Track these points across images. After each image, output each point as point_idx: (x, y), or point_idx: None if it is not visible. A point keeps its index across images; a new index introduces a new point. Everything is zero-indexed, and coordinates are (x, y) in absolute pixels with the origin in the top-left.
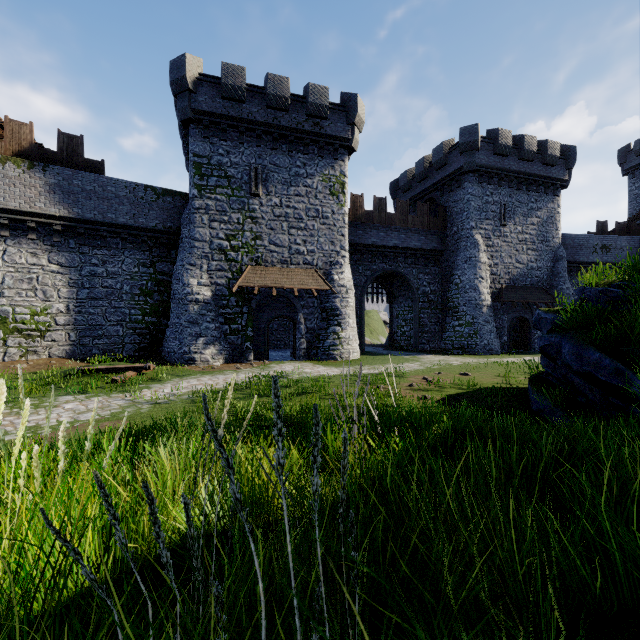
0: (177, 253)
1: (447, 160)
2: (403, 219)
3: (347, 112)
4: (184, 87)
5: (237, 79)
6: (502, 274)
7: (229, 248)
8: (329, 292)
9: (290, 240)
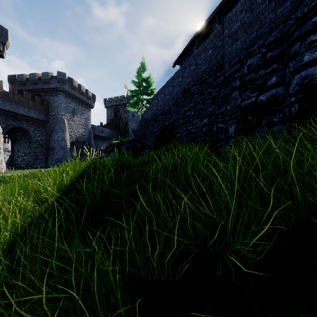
0: None
1: (50, 81)
2: (27, 101)
3: (0, 35)
4: None
5: None
6: (73, 136)
7: None
8: None
9: None
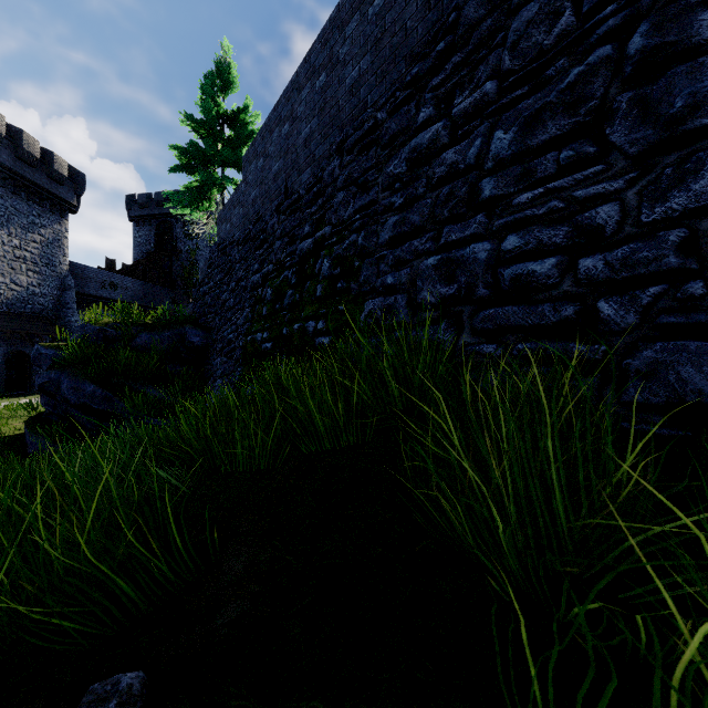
0: None
1: None
2: None
3: None
4: None
5: None
6: None
7: None
8: None
9: None
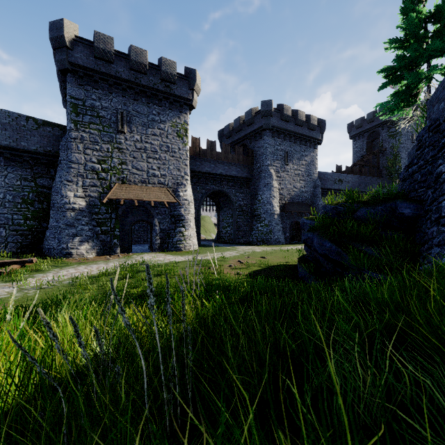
0: (56, 171)
1: (254, 120)
2: (226, 156)
3: (189, 81)
4: (62, 44)
5: (107, 45)
6: (286, 194)
7: (100, 170)
8: (176, 204)
9: (148, 166)
